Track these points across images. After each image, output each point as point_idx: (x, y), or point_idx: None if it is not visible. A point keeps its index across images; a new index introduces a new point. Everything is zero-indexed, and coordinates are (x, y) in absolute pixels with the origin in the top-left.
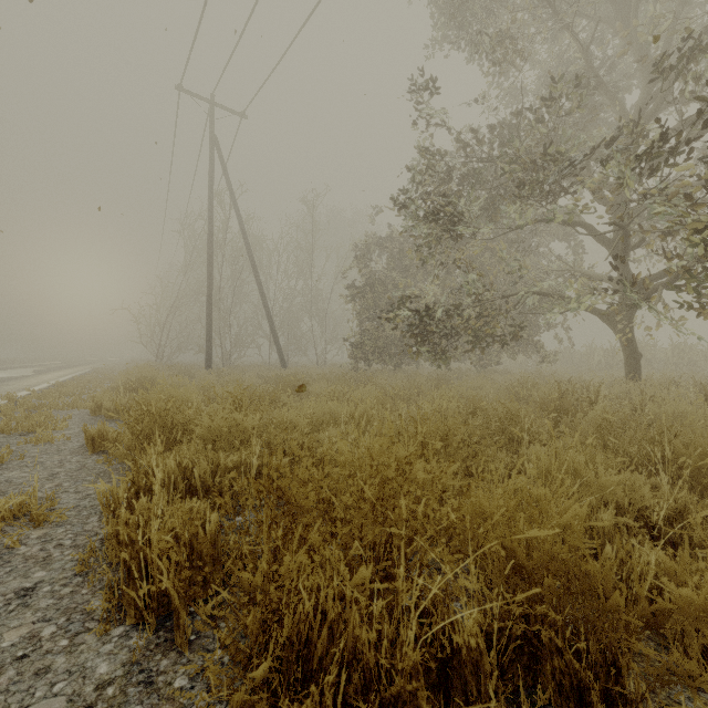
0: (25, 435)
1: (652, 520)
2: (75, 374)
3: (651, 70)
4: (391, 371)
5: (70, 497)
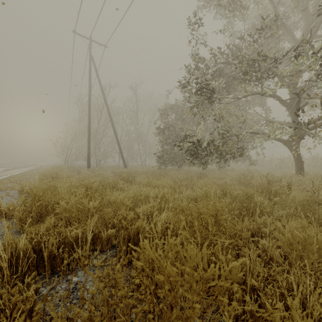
0: None
1: None
2: (24, 171)
3: (308, 18)
4: (176, 169)
5: None
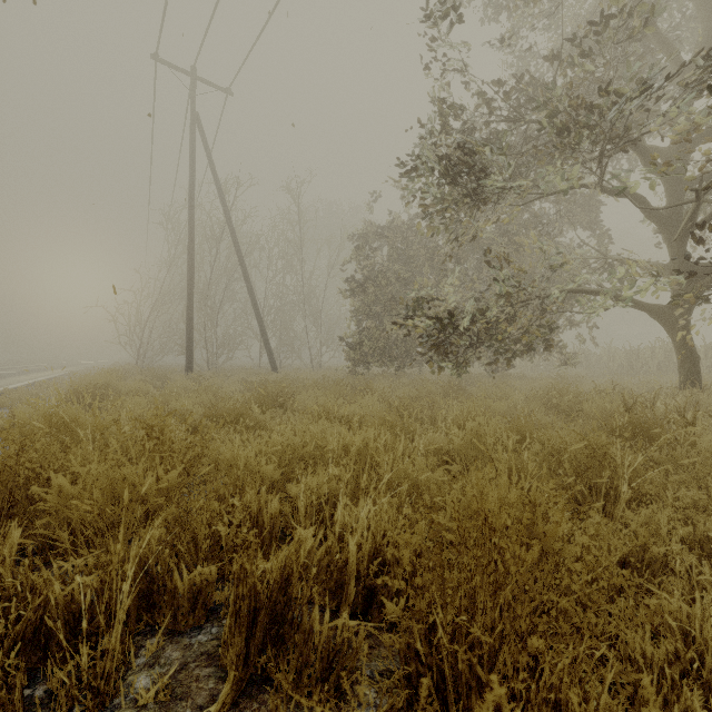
0: None
1: None
2: (41, 378)
3: (711, 10)
4: (392, 375)
5: None
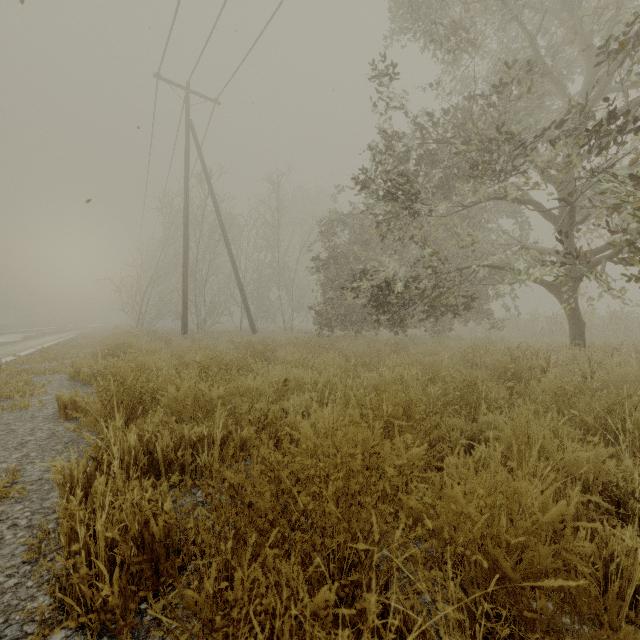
0: (4, 401)
1: (637, 512)
2: (62, 339)
3: (594, 58)
4: (352, 336)
5: (34, 468)
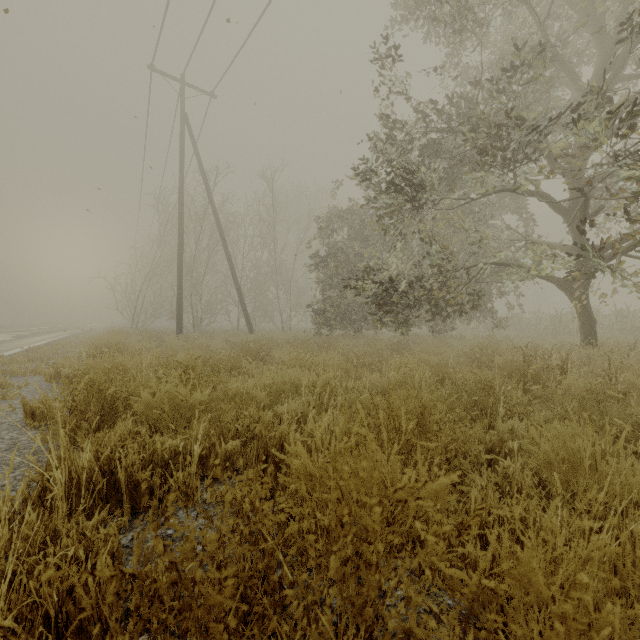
0: None
1: None
2: (53, 339)
3: (606, 43)
4: (351, 336)
5: None
